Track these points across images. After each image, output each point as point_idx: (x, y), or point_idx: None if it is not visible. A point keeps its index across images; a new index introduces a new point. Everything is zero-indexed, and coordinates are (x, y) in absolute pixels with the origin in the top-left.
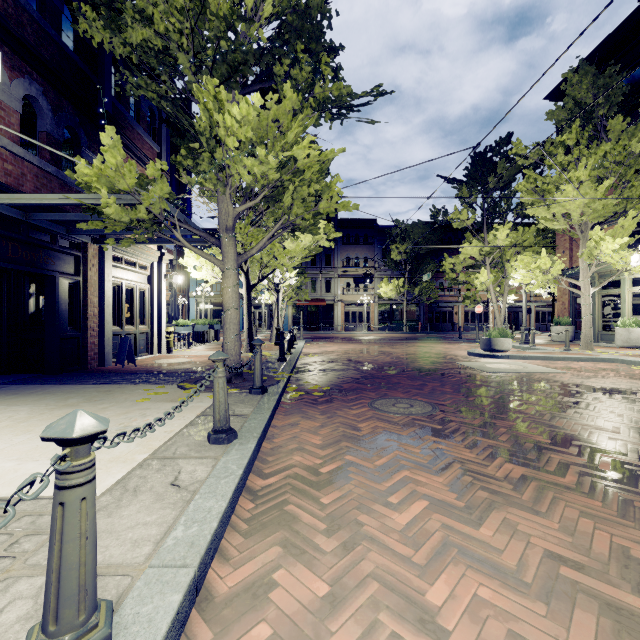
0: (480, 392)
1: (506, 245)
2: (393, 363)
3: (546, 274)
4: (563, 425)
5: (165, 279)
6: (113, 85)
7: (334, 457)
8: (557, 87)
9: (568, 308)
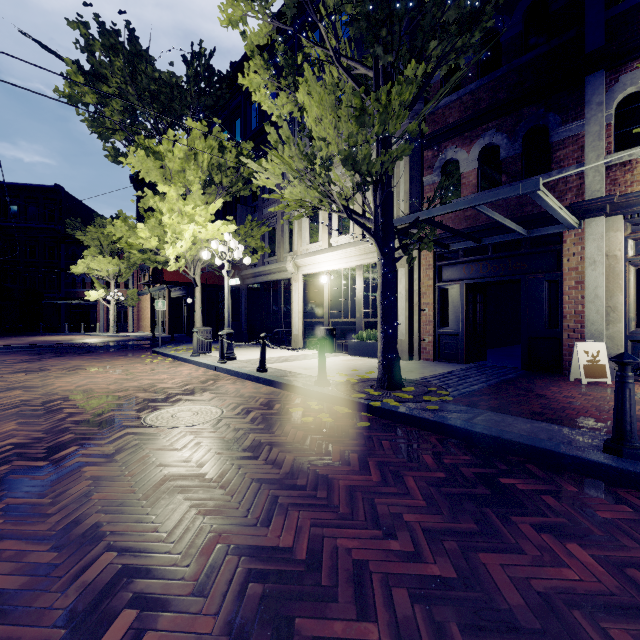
0: (12, 481)
1: None
2: None
3: None
4: (8, 427)
5: None
6: None
7: (213, 384)
8: None
9: None
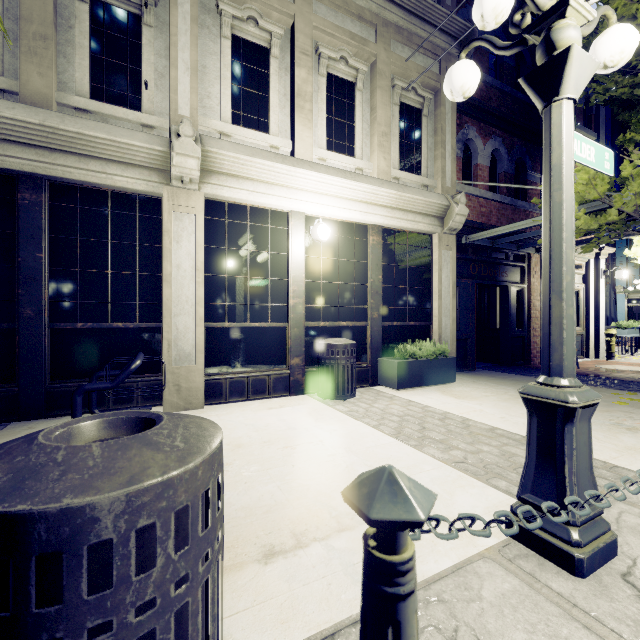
0: None
1: None
2: None
3: None
4: None
5: (603, 276)
6: None
7: None
8: None
9: None
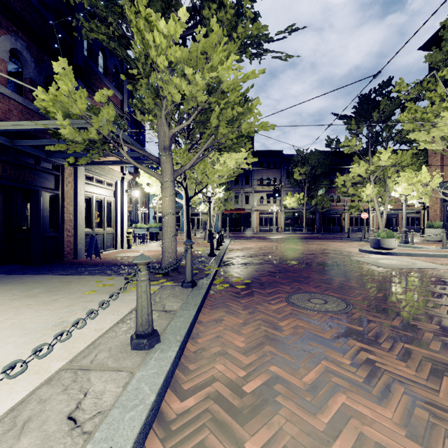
0: (385, 288)
1: (387, 165)
2: (300, 258)
3: (425, 187)
4: None
5: (126, 193)
6: (86, 47)
7: (258, 367)
8: (430, 39)
9: (439, 214)
